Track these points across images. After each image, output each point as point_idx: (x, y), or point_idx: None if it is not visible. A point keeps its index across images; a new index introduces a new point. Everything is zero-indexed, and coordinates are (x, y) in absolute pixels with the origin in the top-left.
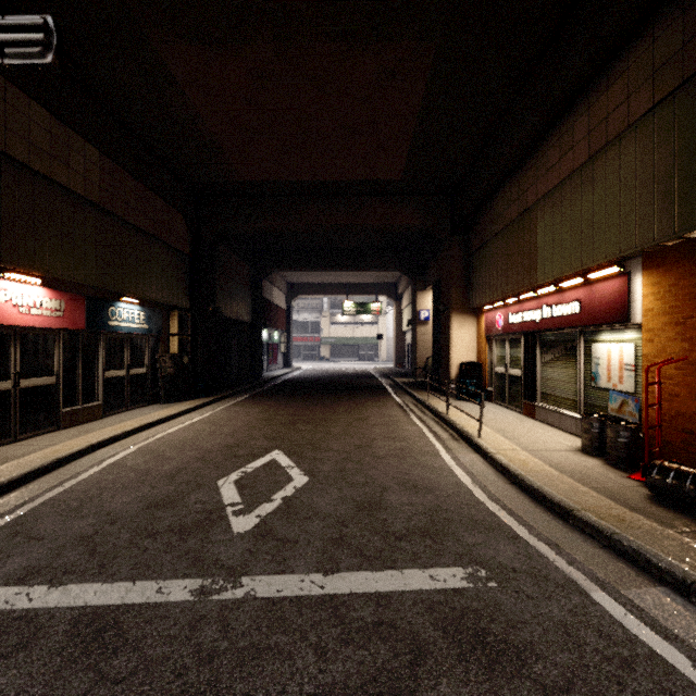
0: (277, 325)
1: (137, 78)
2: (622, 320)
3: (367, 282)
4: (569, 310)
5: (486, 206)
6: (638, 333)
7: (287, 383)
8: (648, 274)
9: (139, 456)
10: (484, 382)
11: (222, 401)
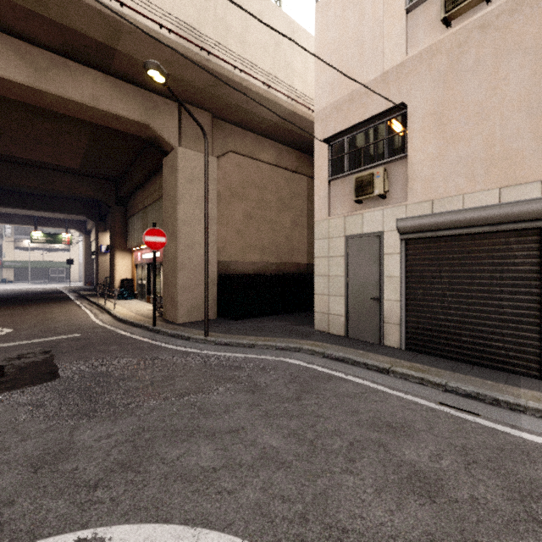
0: None
1: None
2: None
3: (57, 217)
4: (157, 255)
5: (133, 196)
6: None
7: None
8: None
9: None
10: (134, 289)
11: None
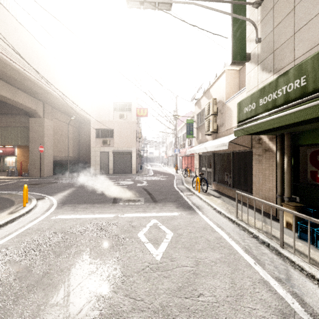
0: None
1: None
2: (13, 155)
3: None
4: None
5: None
6: (16, 157)
7: None
8: (18, 149)
9: None
10: None
11: None
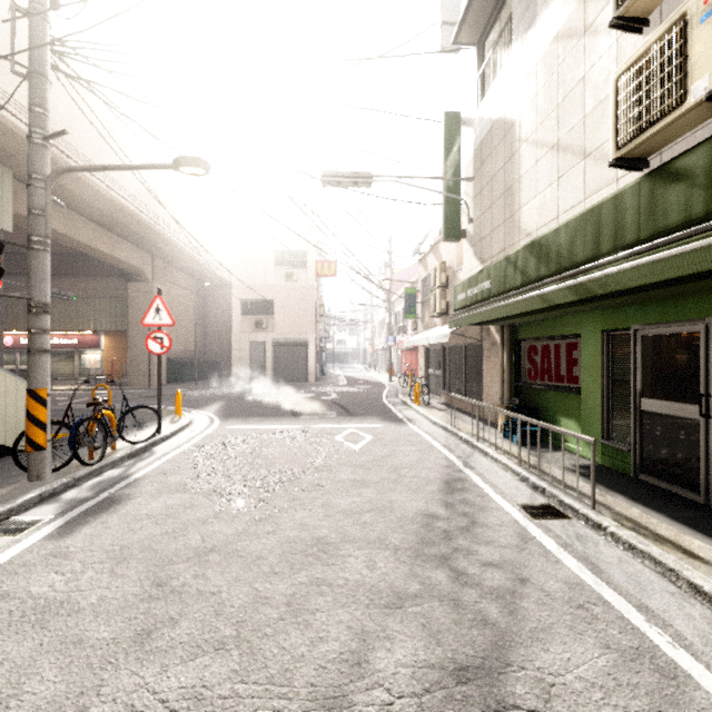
0: None
1: None
2: (98, 348)
3: None
4: (72, 342)
5: None
6: (102, 352)
7: None
8: (106, 337)
9: None
10: None
11: None
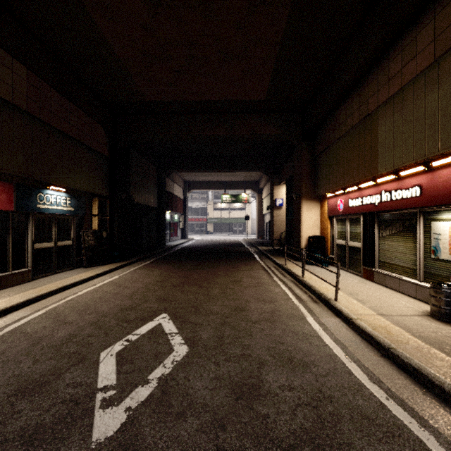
0: (177, 210)
1: (52, 4)
2: None
3: (238, 180)
4: (409, 194)
5: (330, 118)
6: None
7: (182, 250)
8: None
9: (42, 320)
10: (327, 251)
11: (131, 265)
